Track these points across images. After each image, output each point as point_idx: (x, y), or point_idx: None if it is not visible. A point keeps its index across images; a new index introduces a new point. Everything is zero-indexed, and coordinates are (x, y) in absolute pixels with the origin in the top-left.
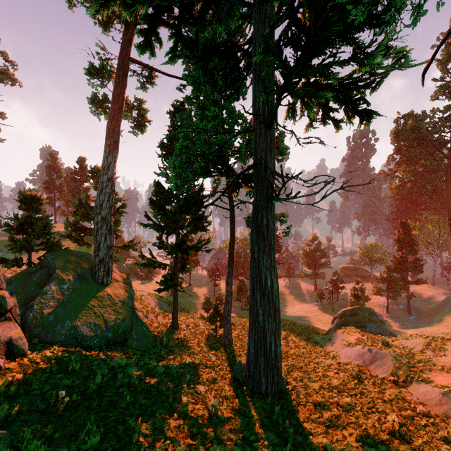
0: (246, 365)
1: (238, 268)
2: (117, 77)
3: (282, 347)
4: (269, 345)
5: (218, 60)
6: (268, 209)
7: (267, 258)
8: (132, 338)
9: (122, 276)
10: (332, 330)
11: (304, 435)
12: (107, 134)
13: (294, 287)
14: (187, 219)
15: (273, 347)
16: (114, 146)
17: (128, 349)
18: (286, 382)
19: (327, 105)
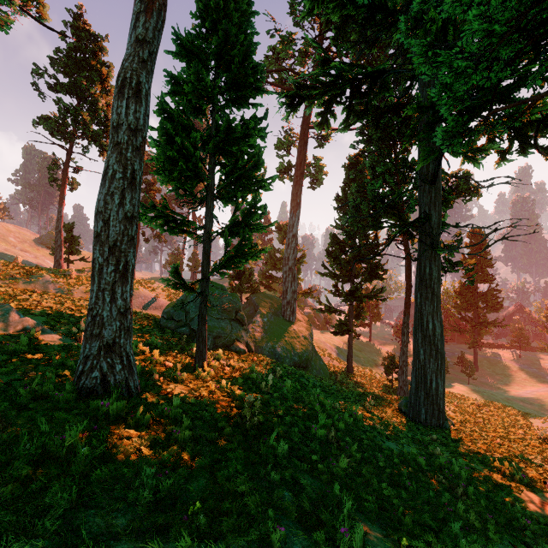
0: (408, 398)
1: None
2: (299, 148)
3: (468, 409)
4: (429, 382)
5: (388, 118)
6: (432, 259)
7: (429, 304)
8: (312, 367)
9: (303, 318)
10: None
11: (446, 445)
12: (292, 198)
13: (528, 363)
14: (361, 268)
15: (434, 385)
16: (297, 207)
17: (309, 374)
18: (452, 425)
19: (524, 134)
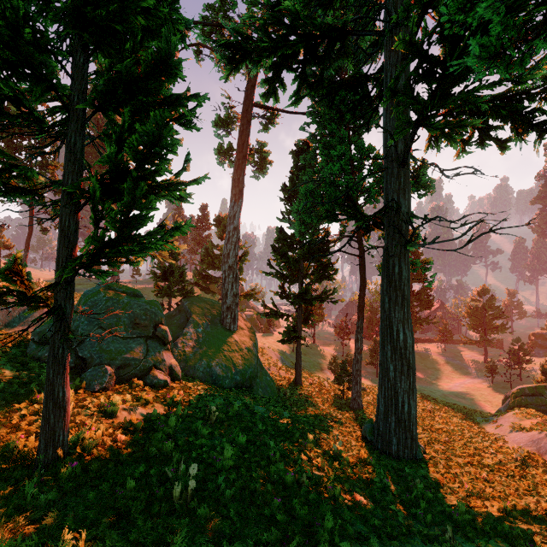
0: (375, 423)
1: (373, 326)
2: (241, 126)
3: (424, 419)
4: (401, 404)
5: (344, 94)
6: (401, 256)
7: (399, 309)
8: (257, 385)
9: (247, 325)
10: (501, 411)
11: (435, 496)
12: (233, 184)
13: (452, 355)
14: (310, 267)
15: (406, 408)
16: (239, 195)
17: (254, 395)
18: (423, 451)
19: (485, 123)
